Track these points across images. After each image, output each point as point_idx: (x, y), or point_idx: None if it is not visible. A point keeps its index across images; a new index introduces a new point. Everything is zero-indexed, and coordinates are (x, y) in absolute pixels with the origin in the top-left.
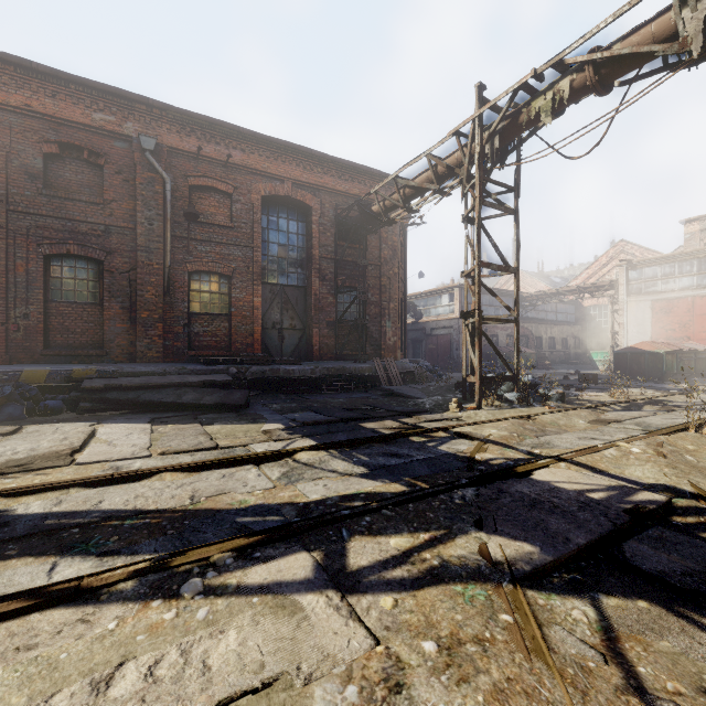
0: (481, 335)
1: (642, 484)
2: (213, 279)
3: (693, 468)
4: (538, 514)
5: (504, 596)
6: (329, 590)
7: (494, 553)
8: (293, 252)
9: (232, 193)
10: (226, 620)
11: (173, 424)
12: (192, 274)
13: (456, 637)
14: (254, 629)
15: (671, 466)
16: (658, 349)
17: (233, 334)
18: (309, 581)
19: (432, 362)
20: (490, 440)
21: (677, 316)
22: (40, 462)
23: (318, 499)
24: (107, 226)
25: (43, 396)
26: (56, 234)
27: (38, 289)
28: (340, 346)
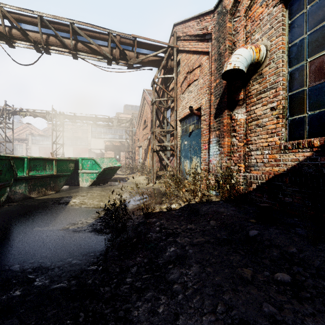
0: None
1: None
2: None
3: None
4: None
5: None
6: None
7: None
8: None
9: None
10: None
11: None
12: None
13: None
14: None
15: None
16: None
17: None
18: None
19: None
20: None
21: (46, 151)
22: None
23: None
24: None
25: None
26: None
27: None
28: None
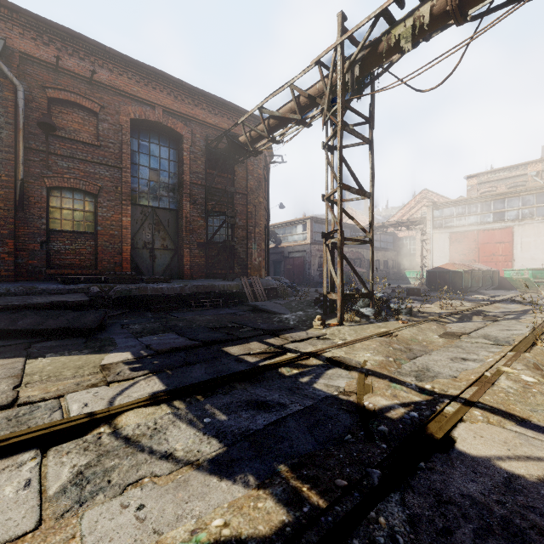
0: (343, 254)
1: None
2: (77, 197)
3: None
4: None
5: None
6: None
7: None
8: (165, 176)
9: (98, 112)
10: None
11: None
12: (52, 189)
13: None
14: None
15: None
16: (458, 268)
17: (99, 253)
18: None
19: (290, 279)
20: (370, 371)
21: (467, 244)
22: None
23: None
24: None
25: None
26: None
27: None
28: (210, 266)
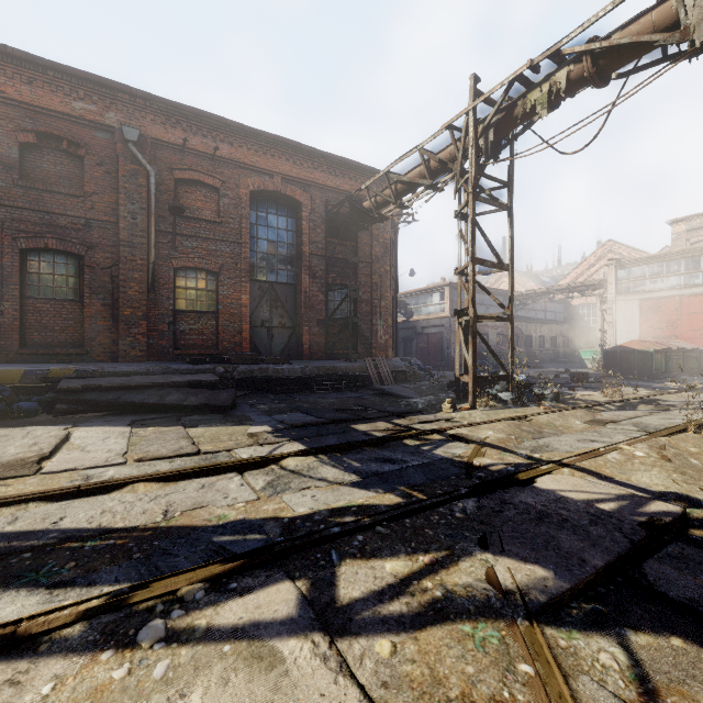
0: (475, 334)
1: (652, 492)
2: (200, 276)
3: (701, 473)
4: (547, 530)
5: (520, 637)
6: (315, 633)
7: (504, 579)
8: (283, 248)
9: (219, 187)
10: (189, 678)
11: (155, 426)
12: (178, 270)
13: (468, 698)
14: (222, 691)
15: (678, 471)
16: (647, 347)
17: (220, 333)
18: (292, 621)
19: (423, 360)
20: (487, 443)
21: (665, 315)
22: (2, 471)
23: (305, 513)
24: (88, 220)
25: (18, 397)
26: (33, 227)
27: (13, 285)
28: (330, 345)
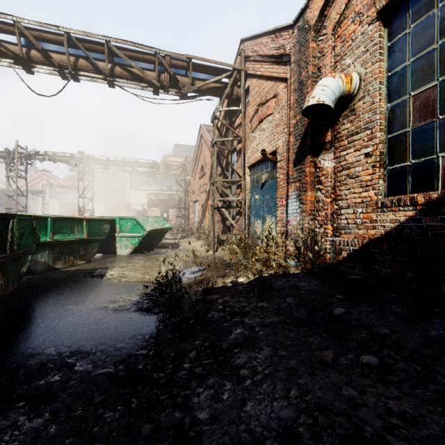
0: None
1: None
2: None
3: None
4: None
5: None
6: None
7: None
8: None
9: None
10: None
11: None
12: None
13: None
14: None
15: None
16: None
17: None
18: None
19: None
20: None
21: (69, 208)
22: None
23: None
24: None
25: None
26: None
27: None
28: None
